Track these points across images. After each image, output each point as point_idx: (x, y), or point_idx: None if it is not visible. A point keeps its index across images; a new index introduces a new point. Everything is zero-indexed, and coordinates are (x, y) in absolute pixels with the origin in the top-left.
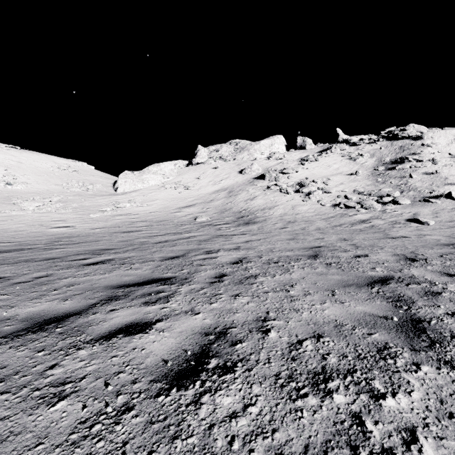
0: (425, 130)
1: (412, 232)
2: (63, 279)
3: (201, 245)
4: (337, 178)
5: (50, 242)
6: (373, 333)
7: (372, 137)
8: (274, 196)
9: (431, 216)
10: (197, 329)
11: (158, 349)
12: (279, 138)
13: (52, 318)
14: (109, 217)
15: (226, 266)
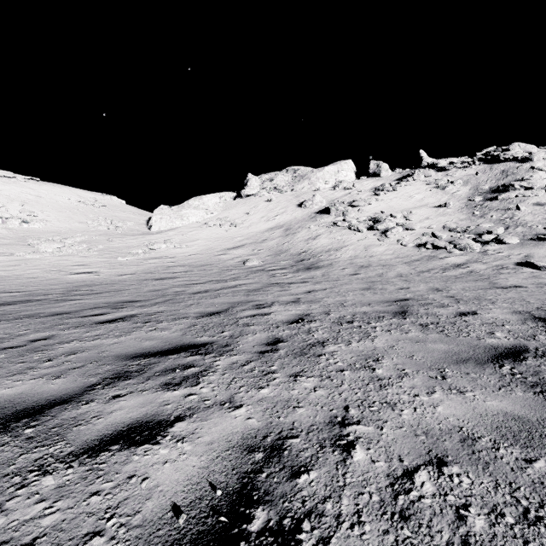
0: (535, 150)
1: (528, 280)
2: (65, 343)
3: (250, 296)
4: (421, 211)
5: (66, 292)
6: (534, 459)
7: (466, 160)
8: (341, 234)
9: None
10: (236, 438)
11: (168, 480)
12: (347, 164)
13: (28, 409)
14: (141, 261)
15: (282, 327)
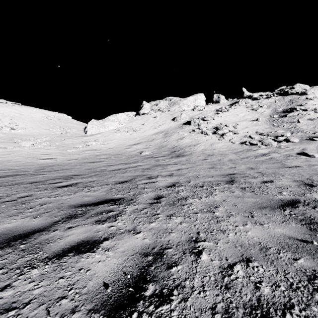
0: (308, 88)
1: (303, 163)
2: (39, 198)
3: (144, 172)
4: (243, 123)
5: (37, 170)
6: (298, 258)
7: (269, 93)
8: (197, 136)
9: (316, 151)
10: (137, 249)
11: (101, 270)
12: (201, 96)
13: (21, 235)
14: (81, 152)
15: (163, 189)
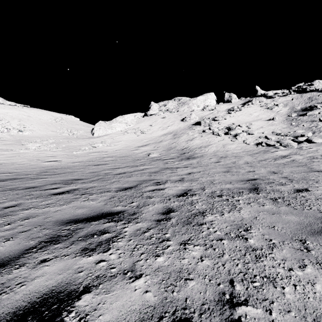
0: None
1: None
2: (25, 209)
3: (152, 176)
4: (257, 123)
5: (39, 173)
6: None
7: (285, 91)
8: (208, 137)
9: None
10: (133, 319)
11: None
12: (211, 95)
13: None
14: (87, 154)
15: (173, 199)
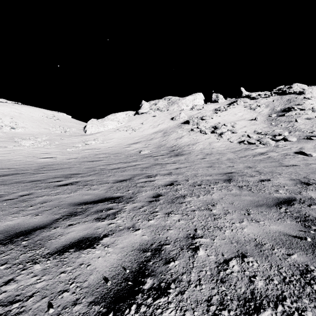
0: (306, 87)
1: (300, 162)
2: (40, 197)
3: (143, 171)
4: (241, 122)
5: (38, 169)
6: (292, 254)
7: (267, 93)
8: (196, 136)
9: (313, 150)
10: (136, 245)
11: (101, 265)
12: (199, 95)
13: (22, 232)
14: (80, 151)
15: (161, 188)
